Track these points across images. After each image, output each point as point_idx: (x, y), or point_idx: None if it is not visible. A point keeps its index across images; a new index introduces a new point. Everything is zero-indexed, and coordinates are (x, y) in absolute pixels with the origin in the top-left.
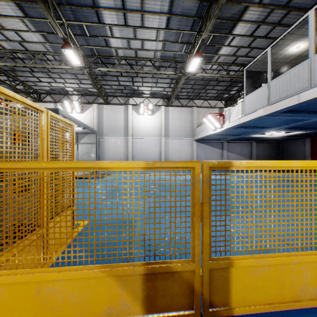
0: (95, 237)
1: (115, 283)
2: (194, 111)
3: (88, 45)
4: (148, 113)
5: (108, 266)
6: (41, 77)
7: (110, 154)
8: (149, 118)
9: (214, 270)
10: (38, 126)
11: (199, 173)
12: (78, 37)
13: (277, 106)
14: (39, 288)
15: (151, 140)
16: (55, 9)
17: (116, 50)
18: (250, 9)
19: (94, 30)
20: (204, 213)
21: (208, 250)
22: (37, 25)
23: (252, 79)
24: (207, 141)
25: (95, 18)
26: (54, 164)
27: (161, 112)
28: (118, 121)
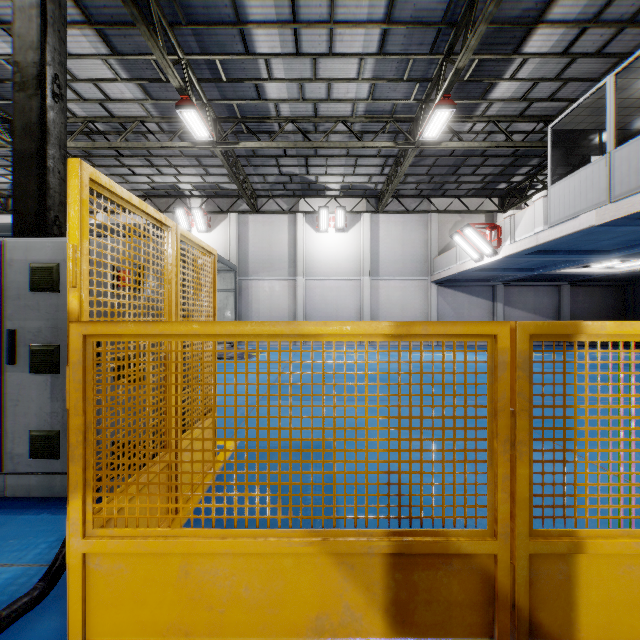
0: (291, 473)
1: (330, 568)
2: (432, 221)
3: (224, 99)
4: (337, 229)
5: (317, 533)
6: (136, 166)
7: (261, 312)
8: (339, 238)
9: (538, 556)
10: (163, 255)
11: (508, 347)
12: (204, 84)
13: (630, 204)
14: (186, 567)
15: (343, 283)
16: (165, 33)
17: (276, 105)
18: None
19: (236, 69)
20: (518, 434)
21: (526, 514)
22: (133, 67)
23: (564, 148)
24: (461, 283)
25: (239, 44)
26: (215, 328)
27: (362, 226)
28: (277, 245)
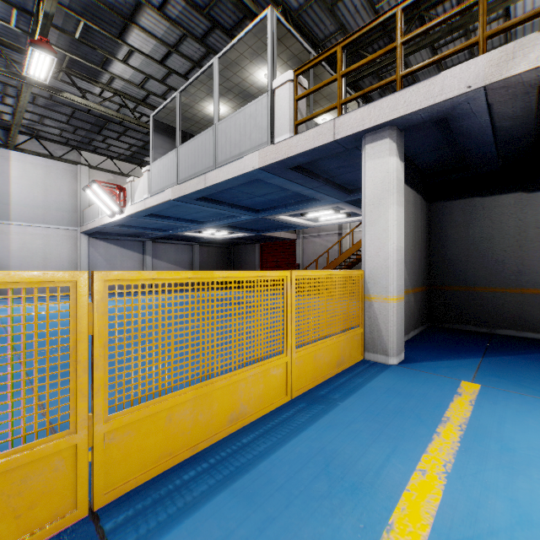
0: None
1: None
2: (82, 173)
3: None
4: None
5: None
6: None
7: None
8: None
9: None
10: None
11: None
12: None
13: (186, 188)
14: None
15: None
16: None
17: None
18: (148, 12)
19: None
20: None
21: None
22: None
23: None
24: (113, 237)
25: None
26: None
27: None
28: None
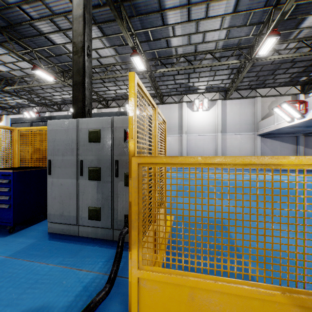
0: (258, 248)
1: (286, 311)
2: (257, 101)
3: (151, 50)
4: (203, 109)
5: (276, 288)
6: (110, 86)
7: None
8: (204, 113)
9: None
10: (153, 122)
11: None
12: (142, 44)
13: None
14: (192, 294)
15: (206, 136)
16: (126, 22)
17: (175, 49)
18: None
19: (157, 34)
20: None
21: None
22: (111, 40)
23: None
24: (275, 135)
25: (160, 21)
26: (211, 160)
27: (217, 107)
28: (173, 119)
